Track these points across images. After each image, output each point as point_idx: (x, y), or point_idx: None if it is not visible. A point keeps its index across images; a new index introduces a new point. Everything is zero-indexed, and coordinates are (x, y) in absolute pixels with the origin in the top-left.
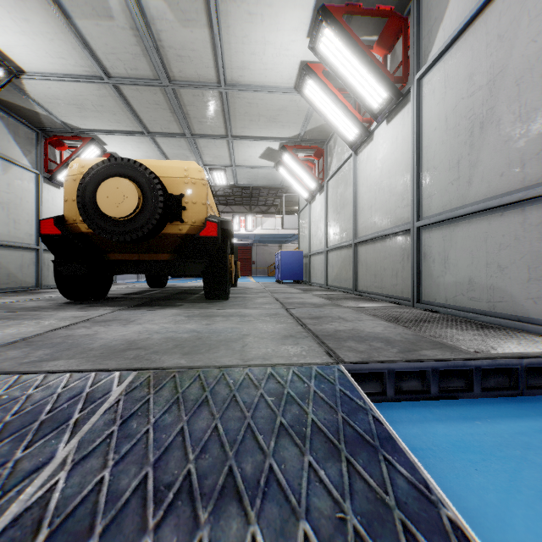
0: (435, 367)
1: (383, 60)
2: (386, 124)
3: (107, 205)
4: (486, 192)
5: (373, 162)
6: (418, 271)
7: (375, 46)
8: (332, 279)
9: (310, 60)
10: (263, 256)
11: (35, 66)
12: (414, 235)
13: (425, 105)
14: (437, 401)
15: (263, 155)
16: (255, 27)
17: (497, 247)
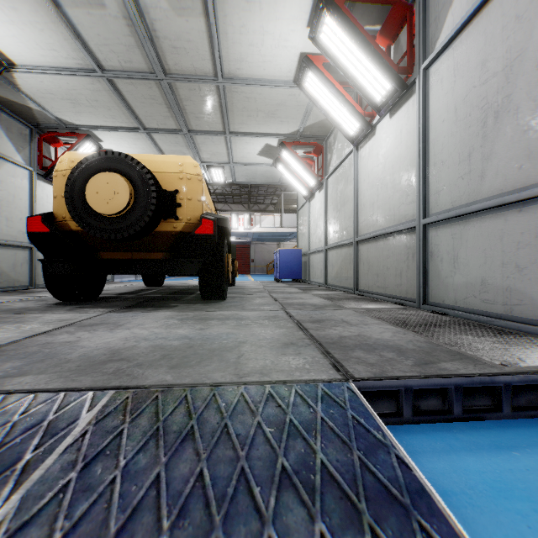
0: (459, 384)
1: (386, 51)
2: (389, 118)
3: (96, 201)
4: (501, 187)
5: (375, 157)
6: (425, 271)
7: (378, 36)
8: (332, 278)
9: (310, 52)
10: (262, 254)
11: (26, 58)
12: (420, 232)
13: (432, 96)
14: (461, 424)
15: (262, 152)
16: (253, 16)
17: (514, 246)
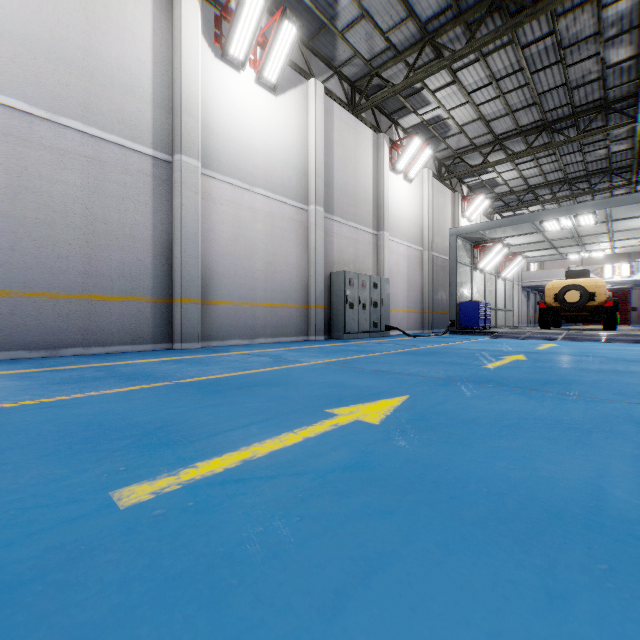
0: None
1: None
2: None
3: (568, 299)
4: None
5: None
6: None
7: None
8: None
9: None
10: None
11: (518, 243)
12: None
13: None
14: None
15: (639, 241)
16: (630, 221)
17: None
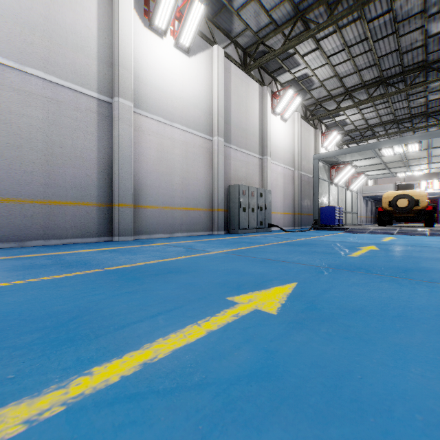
0: None
1: None
2: None
3: (399, 205)
4: None
5: None
6: None
7: None
8: None
9: None
10: None
11: (362, 165)
12: None
13: None
14: None
15: None
16: None
17: None
